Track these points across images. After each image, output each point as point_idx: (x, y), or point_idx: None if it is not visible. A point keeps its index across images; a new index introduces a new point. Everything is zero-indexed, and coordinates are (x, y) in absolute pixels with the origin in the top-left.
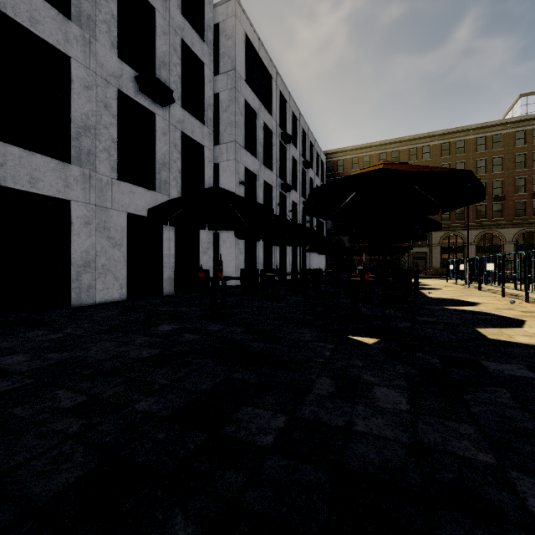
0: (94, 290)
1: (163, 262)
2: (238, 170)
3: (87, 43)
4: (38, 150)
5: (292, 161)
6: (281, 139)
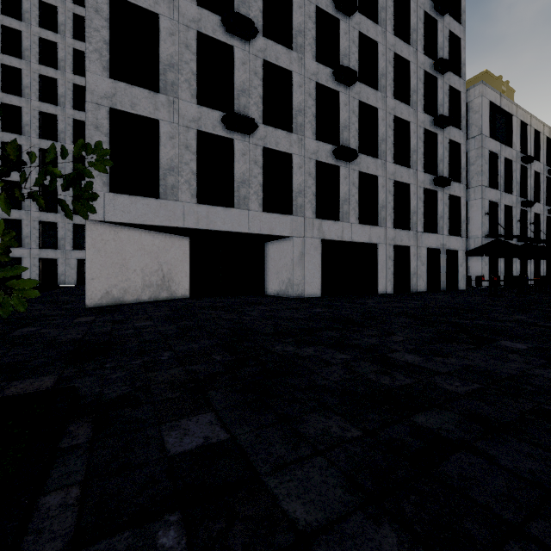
0: (416, 286)
1: (440, 272)
2: (484, 205)
3: (414, 174)
4: (399, 227)
5: (534, 174)
6: (521, 162)
